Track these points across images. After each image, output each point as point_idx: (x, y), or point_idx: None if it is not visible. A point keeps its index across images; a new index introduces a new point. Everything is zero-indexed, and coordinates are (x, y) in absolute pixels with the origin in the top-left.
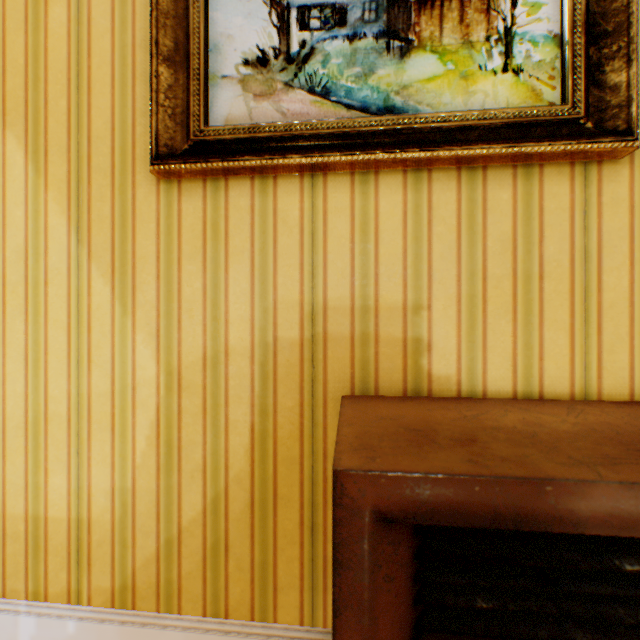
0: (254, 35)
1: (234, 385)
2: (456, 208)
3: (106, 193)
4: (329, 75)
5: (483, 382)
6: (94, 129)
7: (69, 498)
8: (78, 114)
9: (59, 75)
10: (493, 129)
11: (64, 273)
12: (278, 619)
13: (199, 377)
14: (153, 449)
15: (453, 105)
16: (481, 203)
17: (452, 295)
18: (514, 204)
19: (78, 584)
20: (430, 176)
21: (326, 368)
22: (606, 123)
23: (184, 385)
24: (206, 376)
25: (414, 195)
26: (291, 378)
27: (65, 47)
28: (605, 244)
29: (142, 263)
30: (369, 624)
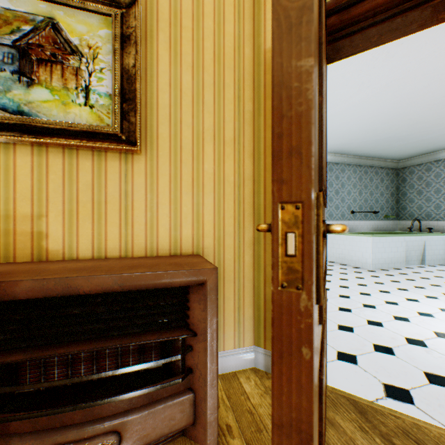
0: None
1: None
2: (63, 167)
3: None
4: None
5: (78, 252)
6: None
7: None
8: None
9: None
10: (78, 132)
11: None
12: None
13: None
14: None
15: (59, 117)
16: (76, 166)
17: (61, 210)
18: (93, 168)
19: None
20: (48, 150)
21: None
22: (131, 138)
23: None
24: None
25: (39, 158)
26: None
27: None
28: (136, 189)
29: None
30: None
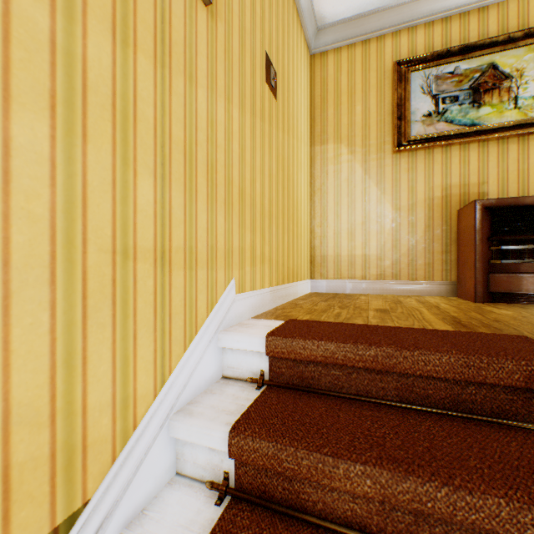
0: (426, 108)
1: (418, 212)
2: (496, 152)
3: (374, 159)
4: (452, 117)
5: None
6: (370, 141)
7: (362, 249)
8: (365, 137)
9: (358, 126)
10: (510, 127)
11: (360, 184)
12: (433, 280)
13: (406, 210)
14: (390, 233)
15: (495, 121)
16: (505, 149)
17: (495, 178)
18: (517, 149)
19: (365, 274)
20: (487, 143)
21: (450, 204)
22: None
23: (401, 213)
24: (408, 210)
25: (481, 149)
26: (438, 208)
27: (360, 118)
28: None
29: (386, 178)
30: (481, 227)
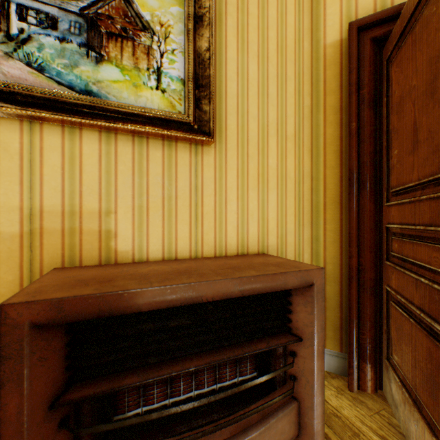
0: None
1: None
2: (132, 157)
3: None
4: (44, 58)
5: (147, 253)
6: None
7: None
8: None
9: None
10: (151, 118)
11: None
12: None
13: None
14: None
15: (129, 100)
16: (146, 156)
17: (130, 205)
18: (164, 159)
19: None
20: (117, 137)
21: (43, 251)
22: (203, 128)
23: None
24: None
25: (107, 146)
26: (12, 260)
27: None
28: (205, 184)
29: None
30: (26, 385)
